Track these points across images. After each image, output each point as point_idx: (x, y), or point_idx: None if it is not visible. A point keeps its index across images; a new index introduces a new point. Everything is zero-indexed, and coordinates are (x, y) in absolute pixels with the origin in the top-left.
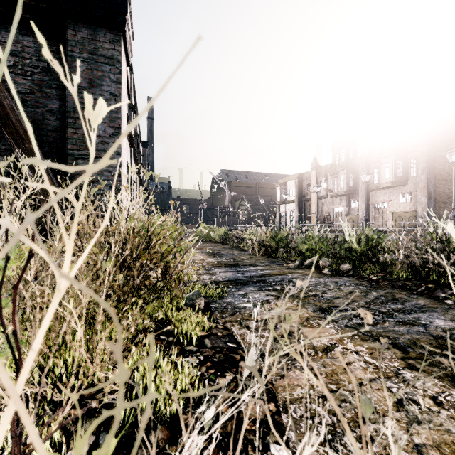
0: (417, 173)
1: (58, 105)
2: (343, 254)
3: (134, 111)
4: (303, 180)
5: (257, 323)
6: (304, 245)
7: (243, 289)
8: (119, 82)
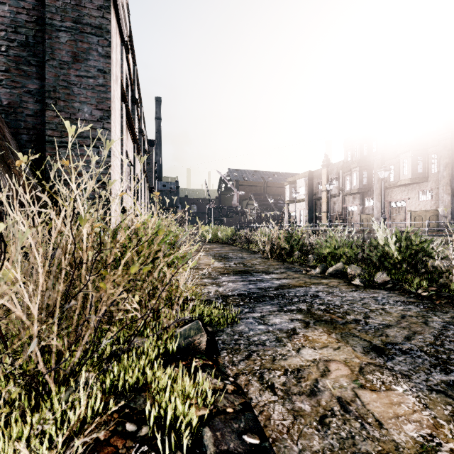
0: (439, 169)
1: (38, 85)
2: (374, 261)
3: (137, 106)
4: (313, 179)
5: (285, 379)
6: (326, 249)
7: (258, 309)
8: (108, 57)
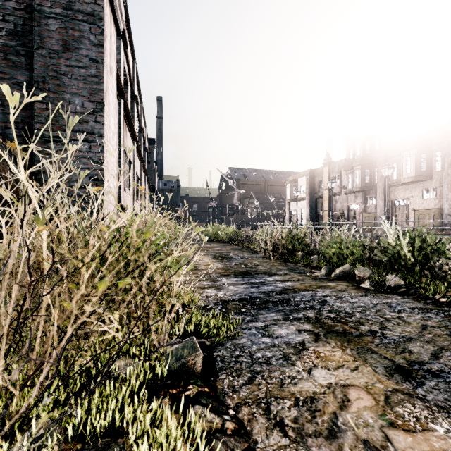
0: (444, 166)
1: (28, 77)
2: (384, 262)
3: (137, 103)
4: (314, 177)
5: (297, 412)
6: (331, 249)
7: (261, 317)
8: (101, 45)
